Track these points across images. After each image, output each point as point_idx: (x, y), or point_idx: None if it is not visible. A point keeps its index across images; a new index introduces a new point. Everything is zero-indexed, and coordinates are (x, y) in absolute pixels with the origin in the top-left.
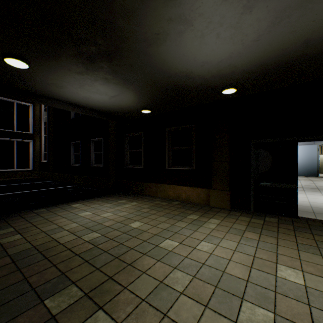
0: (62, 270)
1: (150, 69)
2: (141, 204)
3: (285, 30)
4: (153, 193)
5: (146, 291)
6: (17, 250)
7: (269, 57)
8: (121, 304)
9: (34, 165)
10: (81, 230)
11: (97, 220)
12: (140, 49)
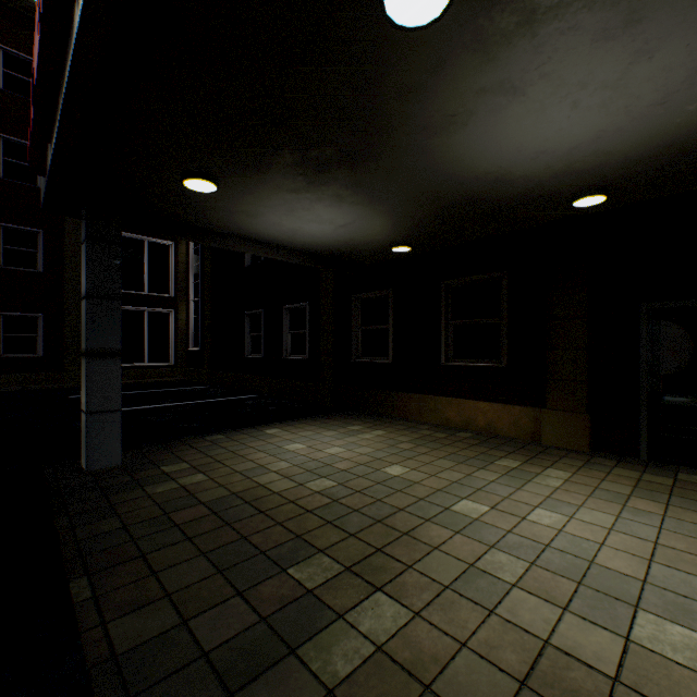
0: (294, 531)
1: (426, 173)
2: (393, 435)
3: None
4: (412, 413)
5: (448, 576)
6: (211, 497)
7: (688, 130)
8: (410, 588)
9: (176, 356)
10: (300, 474)
11: (320, 458)
12: (413, 143)
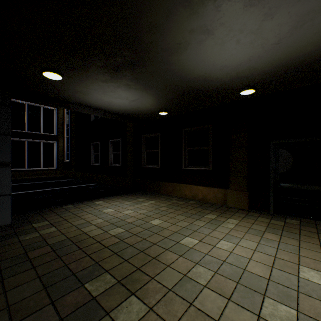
0: (95, 259)
1: (170, 75)
2: (158, 203)
3: (308, 32)
4: (169, 192)
5: (172, 283)
6: (55, 241)
7: (290, 58)
8: (150, 292)
9: (57, 164)
10: (107, 226)
11: (119, 216)
12: (161, 58)
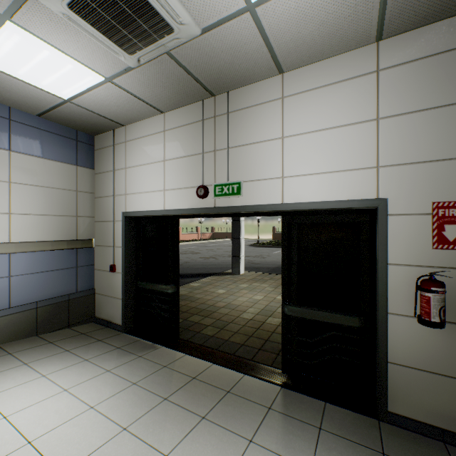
0: None
1: None
2: None
3: None
4: None
5: None
6: None
7: None
8: None
9: None
10: None
11: None
12: None
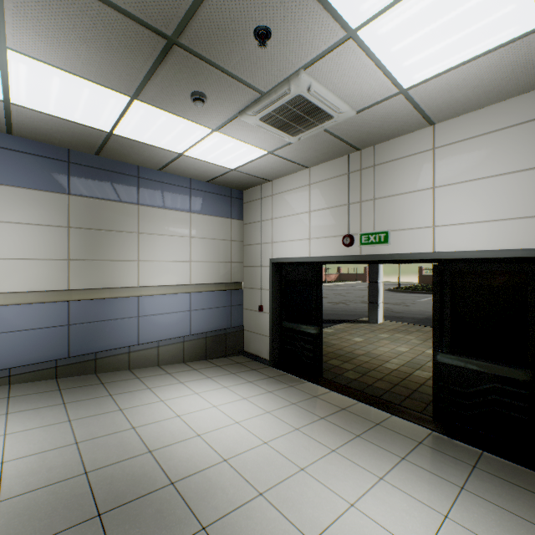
0: None
1: None
2: None
3: None
4: None
5: None
6: None
7: None
8: None
9: None
10: None
11: None
12: None
